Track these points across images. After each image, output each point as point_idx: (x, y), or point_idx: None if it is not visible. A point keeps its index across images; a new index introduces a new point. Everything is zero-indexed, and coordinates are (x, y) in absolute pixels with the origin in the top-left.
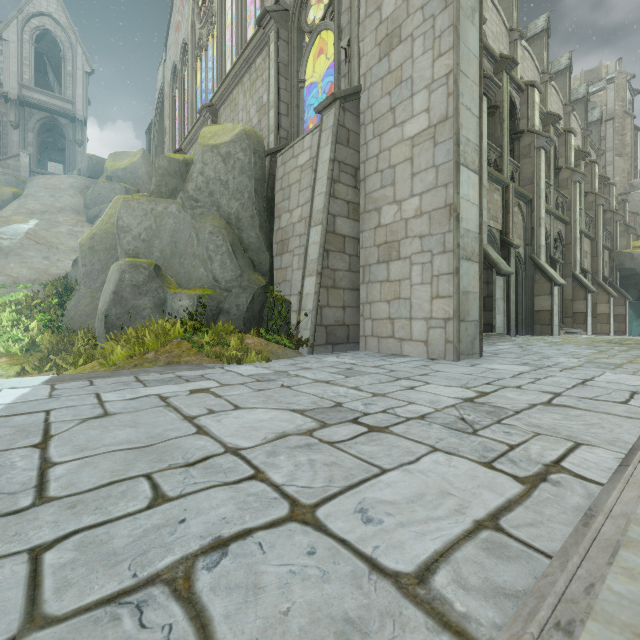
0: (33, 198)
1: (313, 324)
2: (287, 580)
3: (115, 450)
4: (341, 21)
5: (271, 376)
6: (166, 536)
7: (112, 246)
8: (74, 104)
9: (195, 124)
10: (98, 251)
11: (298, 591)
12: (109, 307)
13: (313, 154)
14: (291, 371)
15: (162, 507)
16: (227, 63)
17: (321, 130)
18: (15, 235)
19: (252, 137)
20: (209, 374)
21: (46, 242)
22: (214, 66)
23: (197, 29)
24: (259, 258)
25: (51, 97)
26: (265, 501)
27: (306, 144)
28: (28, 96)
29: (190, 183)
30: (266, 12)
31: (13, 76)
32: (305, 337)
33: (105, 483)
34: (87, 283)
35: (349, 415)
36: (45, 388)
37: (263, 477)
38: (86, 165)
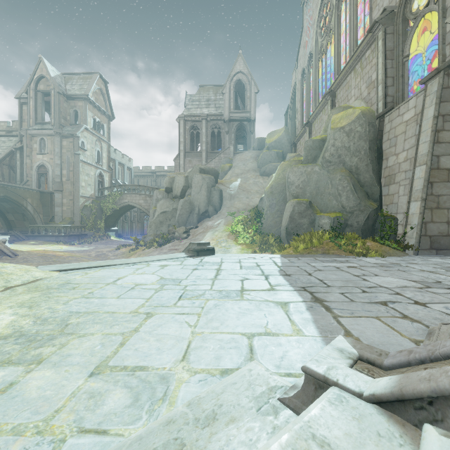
0: (237, 167)
1: (418, 235)
2: (416, 310)
3: (337, 280)
4: (445, 3)
5: (389, 265)
6: (373, 298)
7: (281, 190)
8: (250, 112)
9: (318, 104)
10: (274, 194)
11: (420, 312)
12: (288, 224)
13: (417, 111)
14: (402, 264)
15: (367, 293)
16: (341, 58)
17: (425, 95)
18: (235, 188)
19: (366, 114)
20: (350, 260)
21: (246, 189)
22: (331, 62)
23: (319, 42)
24: (371, 190)
25: (241, 113)
26: (403, 299)
27: (410, 105)
28: (232, 116)
29: (326, 153)
30: (375, 23)
31: (227, 109)
32: (410, 243)
33: (343, 286)
34: (270, 210)
35: (445, 286)
36: (285, 259)
37: (400, 294)
38: (256, 144)
